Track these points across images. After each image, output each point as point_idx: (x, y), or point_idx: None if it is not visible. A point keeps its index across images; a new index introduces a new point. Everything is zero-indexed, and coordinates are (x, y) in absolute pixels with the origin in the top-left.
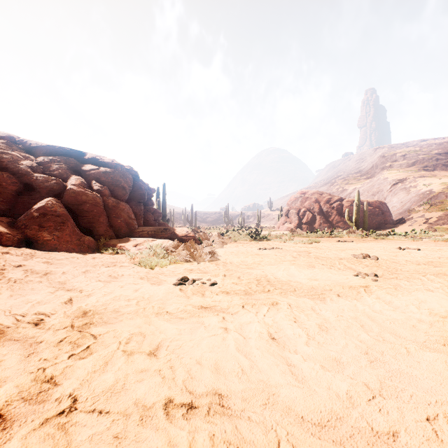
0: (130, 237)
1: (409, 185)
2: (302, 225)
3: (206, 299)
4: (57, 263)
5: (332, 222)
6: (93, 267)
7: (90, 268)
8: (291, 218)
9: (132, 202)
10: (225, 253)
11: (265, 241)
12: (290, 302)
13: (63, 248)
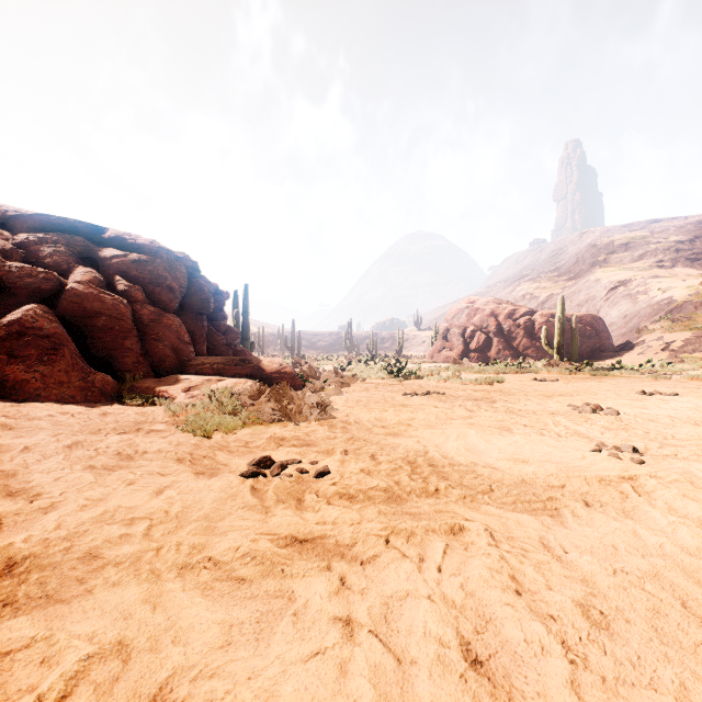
0: (181, 374)
1: (636, 291)
2: (469, 353)
3: (304, 516)
4: (23, 427)
5: (518, 348)
6: (93, 435)
7: (86, 437)
8: (452, 341)
9: (187, 314)
10: (347, 403)
11: (413, 380)
12: (488, 525)
13: (52, 396)
